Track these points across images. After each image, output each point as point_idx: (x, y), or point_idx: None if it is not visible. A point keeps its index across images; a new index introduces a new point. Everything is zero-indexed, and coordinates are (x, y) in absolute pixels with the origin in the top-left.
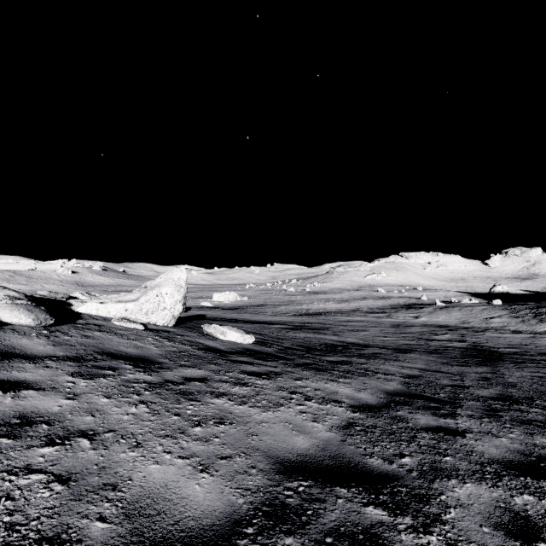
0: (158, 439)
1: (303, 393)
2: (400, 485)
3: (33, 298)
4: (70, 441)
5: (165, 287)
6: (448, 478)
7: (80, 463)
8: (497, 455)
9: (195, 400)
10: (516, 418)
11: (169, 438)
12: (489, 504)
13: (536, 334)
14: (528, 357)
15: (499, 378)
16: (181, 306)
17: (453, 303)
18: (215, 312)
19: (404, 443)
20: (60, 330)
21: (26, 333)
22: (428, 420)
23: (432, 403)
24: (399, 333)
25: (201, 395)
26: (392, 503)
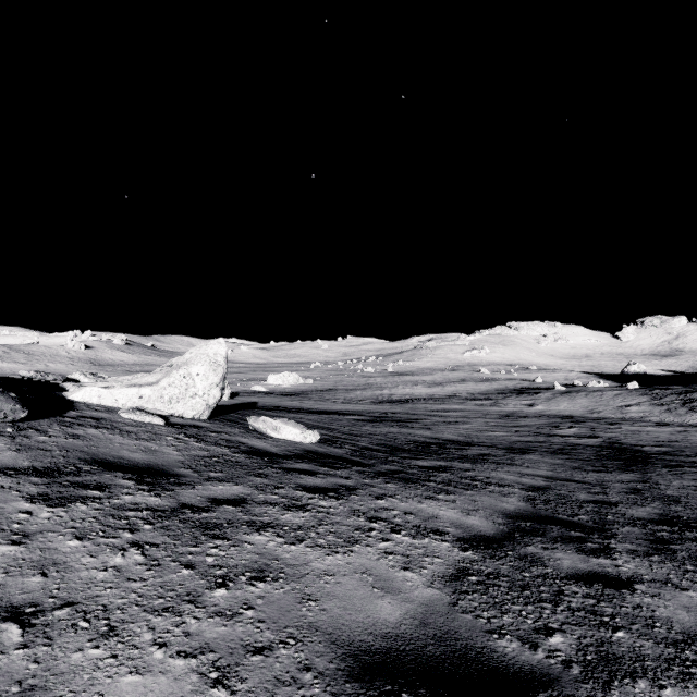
0: (148, 618)
1: (388, 520)
2: (557, 696)
3: (6, 380)
4: None
5: (197, 366)
6: (631, 677)
7: None
8: (694, 626)
9: (223, 538)
10: (696, 554)
11: (167, 615)
12: None
13: (687, 427)
14: (684, 458)
15: (654, 489)
16: (218, 392)
17: (577, 386)
18: (270, 399)
19: (547, 605)
20: (36, 427)
21: None
22: (574, 560)
23: (573, 532)
24: (511, 426)
25: (234, 528)
26: None
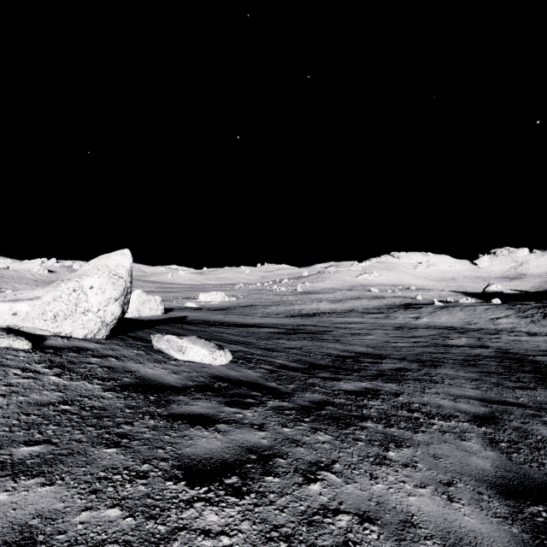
0: None
1: None
2: None
3: None
4: None
5: (91, 278)
6: None
7: None
8: None
9: None
10: None
11: None
12: None
13: None
14: None
15: None
16: (117, 307)
17: (450, 302)
18: (199, 314)
19: None
20: None
21: None
22: None
23: None
24: (408, 337)
25: None
26: None
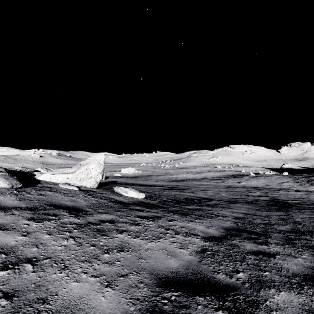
0: (79, 263)
1: (174, 230)
2: (238, 293)
3: (11, 171)
4: (19, 266)
5: (91, 165)
6: (269, 288)
7: (23, 283)
8: (297, 271)
9: (106, 235)
10: (304, 244)
11: (86, 262)
12: (298, 307)
13: (309, 192)
14: (306, 205)
15: (290, 218)
16: (101, 176)
17: (260, 174)
18: (122, 179)
19: (238, 262)
20: (25, 191)
21: (2, 193)
22: (251, 246)
23: (253, 235)
24: (230, 191)
25: (110, 232)
26: (234, 308)
